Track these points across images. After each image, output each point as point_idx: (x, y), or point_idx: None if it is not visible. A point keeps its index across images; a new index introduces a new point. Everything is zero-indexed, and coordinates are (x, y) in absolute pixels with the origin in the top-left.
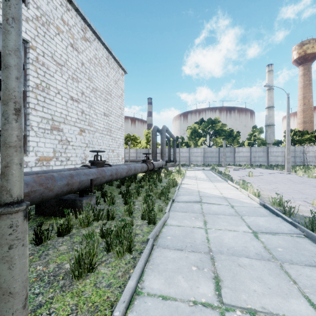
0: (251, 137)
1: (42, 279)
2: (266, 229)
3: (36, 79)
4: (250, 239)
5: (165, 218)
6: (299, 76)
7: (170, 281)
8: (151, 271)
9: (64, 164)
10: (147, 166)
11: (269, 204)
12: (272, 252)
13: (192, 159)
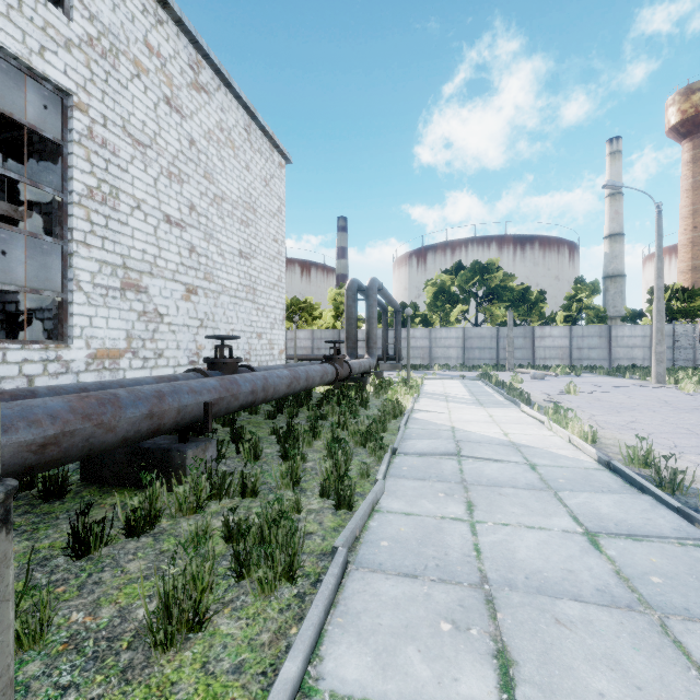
0: (571, 302)
1: (81, 647)
2: (618, 525)
3: (89, 176)
4: (581, 551)
5: (375, 495)
6: (683, 163)
7: (387, 660)
8: (342, 633)
9: (152, 365)
10: (335, 369)
11: (621, 462)
12: (638, 587)
13: (438, 354)
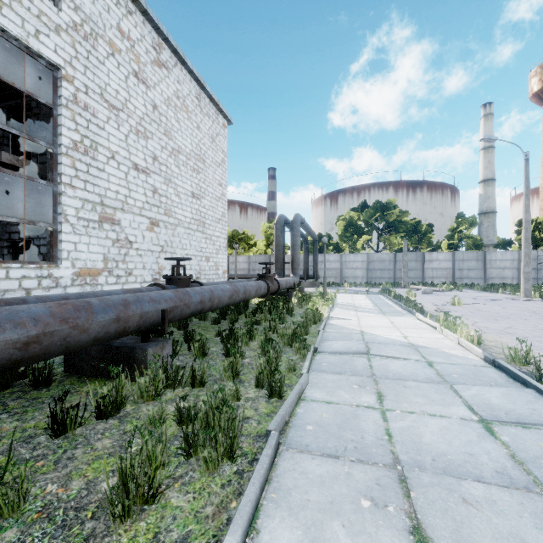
0: (453, 233)
1: (52, 515)
2: (508, 414)
3: (74, 133)
4: (478, 437)
5: (301, 386)
6: None
7: (316, 534)
8: (275, 507)
9: (123, 281)
10: (267, 285)
11: (504, 360)
12: (532, 470)
13: (347, 274)
